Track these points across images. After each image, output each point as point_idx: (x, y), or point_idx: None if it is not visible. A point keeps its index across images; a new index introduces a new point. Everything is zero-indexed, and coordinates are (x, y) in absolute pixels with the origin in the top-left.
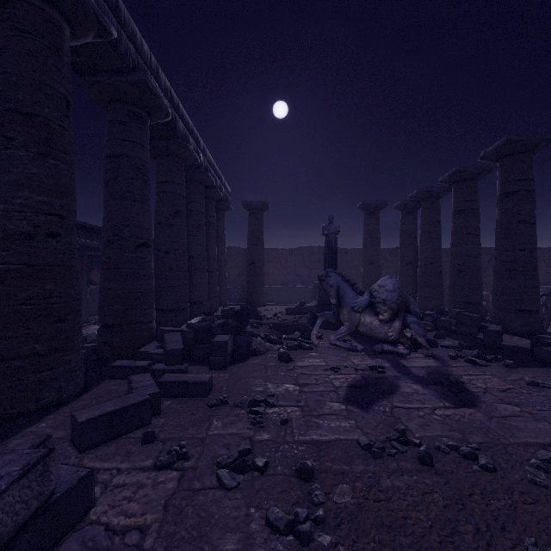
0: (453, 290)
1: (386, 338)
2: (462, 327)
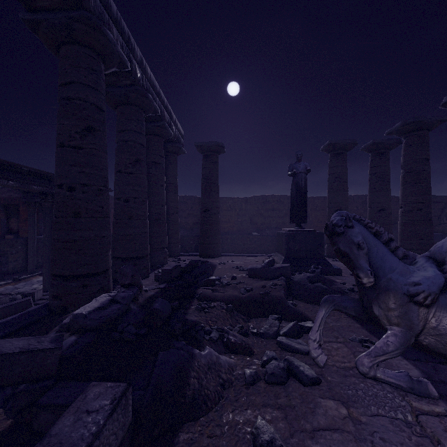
0: None
1: None
2: None
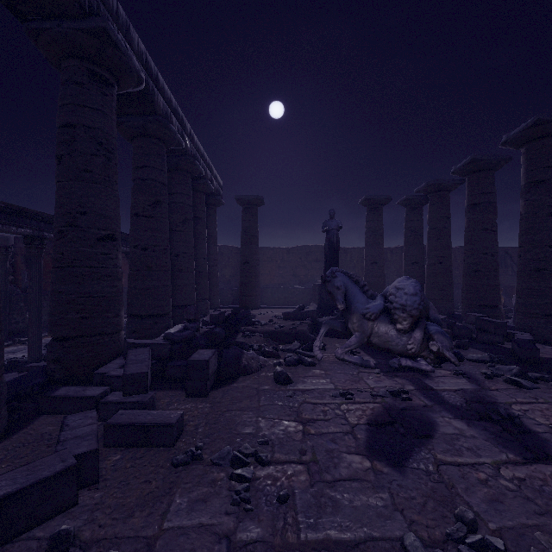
0: (467, 292)
1: (405, 351)
2: (485, 335)
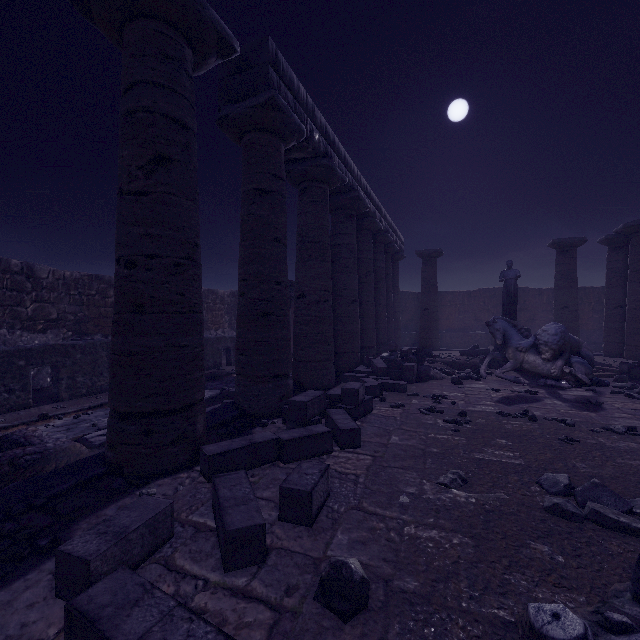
0: None
1: (549, 375)
2: None
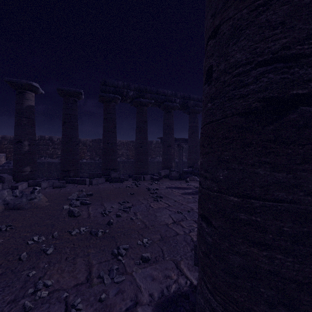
0: None
1: None
2: None
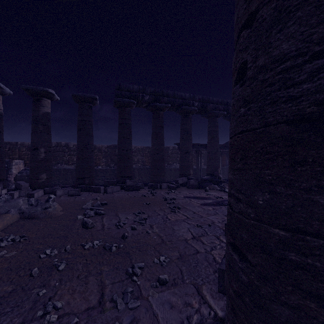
0: None
1: None
2: None
